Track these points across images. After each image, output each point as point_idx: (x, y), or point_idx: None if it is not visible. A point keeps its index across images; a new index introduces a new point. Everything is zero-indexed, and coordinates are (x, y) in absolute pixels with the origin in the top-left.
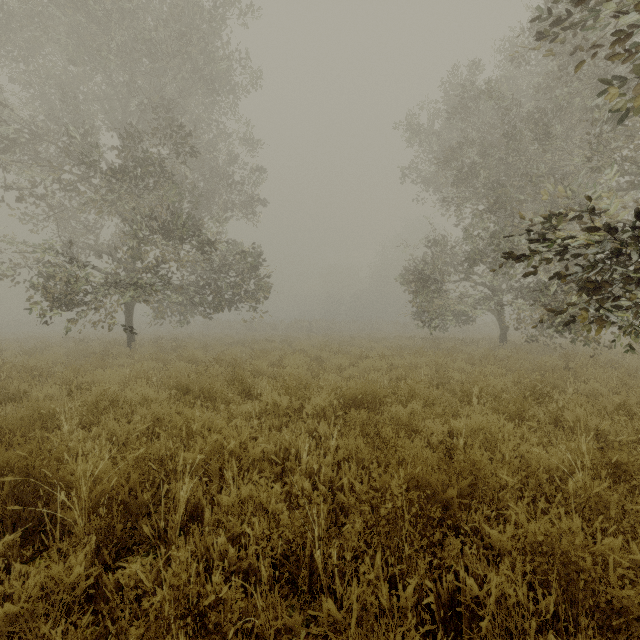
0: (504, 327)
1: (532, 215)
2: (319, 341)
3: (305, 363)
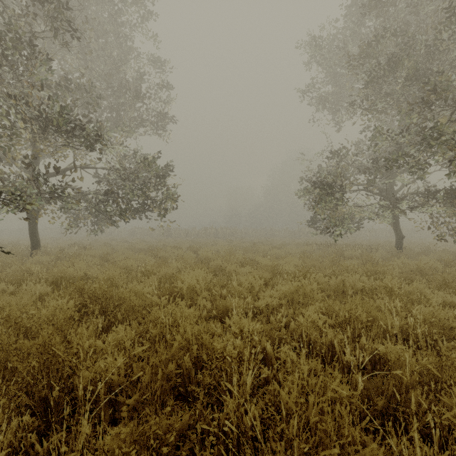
0: (400, 234)
1: None
2: (224, 248)
3: (205, 284)
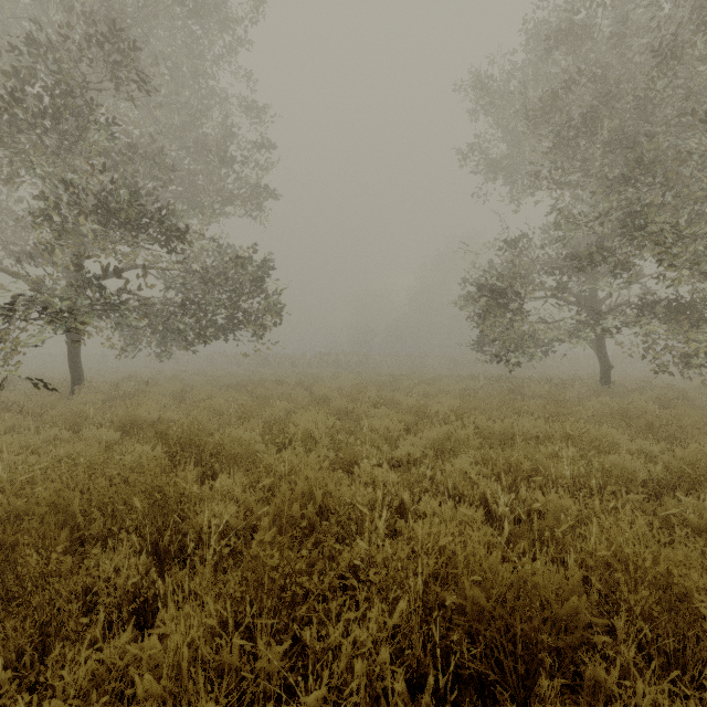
0: (607, 363)
1: (706, 178)
2: (349, 382)
3: (326, 429)
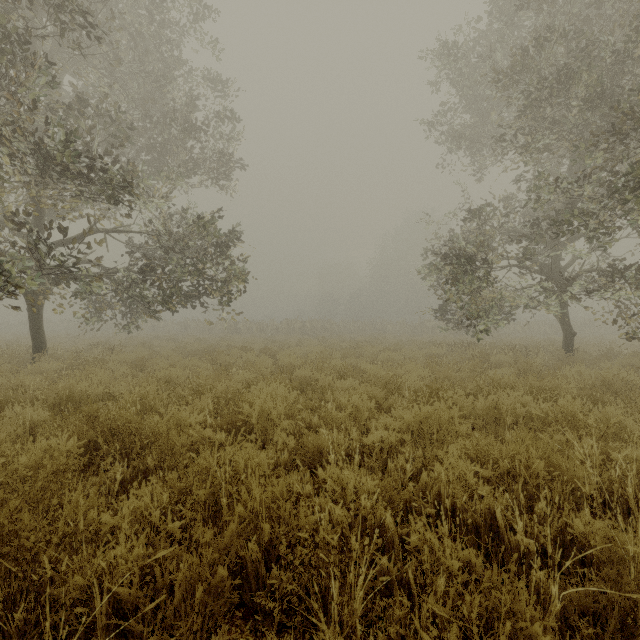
0: (570, 330)
1: None
2: (314, 349)
3: (286, 407)
